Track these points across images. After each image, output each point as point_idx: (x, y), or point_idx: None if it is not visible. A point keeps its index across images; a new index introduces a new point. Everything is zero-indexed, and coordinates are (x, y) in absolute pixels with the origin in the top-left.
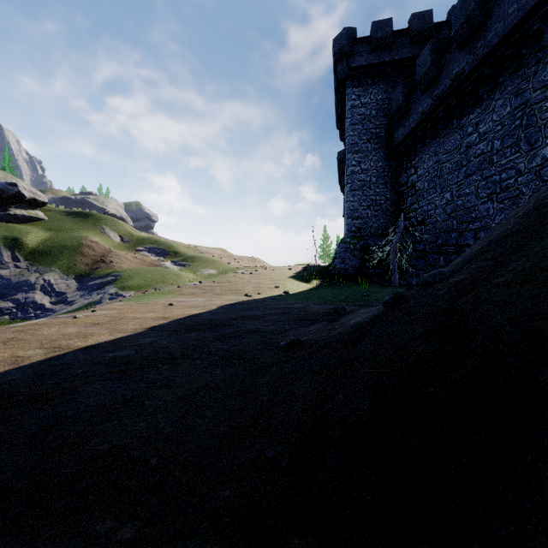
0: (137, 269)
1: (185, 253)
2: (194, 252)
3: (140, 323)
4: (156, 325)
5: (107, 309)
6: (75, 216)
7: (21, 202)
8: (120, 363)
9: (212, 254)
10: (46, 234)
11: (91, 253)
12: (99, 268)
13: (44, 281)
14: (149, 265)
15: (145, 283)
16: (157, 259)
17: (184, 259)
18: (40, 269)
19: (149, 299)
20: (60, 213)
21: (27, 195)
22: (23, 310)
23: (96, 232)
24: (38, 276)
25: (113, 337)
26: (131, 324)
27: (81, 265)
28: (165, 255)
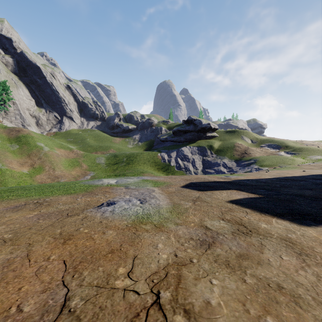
0: (265, 156)
1: (293, 146)
2: (300, 145)
3: (299, 174)
4: (309, 175)
5: (272, 171)
6: (229, 132)
7: (210, 130)
8: (311, 178)
9: (316, 145)
10: (220, 142)
11: (239, 150)
12: (244, 156)
13: (222, 162)
14: (270, 154)
15: (273, 164)
16: (274, 150)
17: (293, 150)
18: (220, 157)
19: (285, 169)
20: (222, 132)
21: (213, 127)
22: (218, 173)
23: (239, 139)
24: (220, 160)
25: (296, 175)
26: (295, 174)
27: (236, 155)
28: (279, 148)
